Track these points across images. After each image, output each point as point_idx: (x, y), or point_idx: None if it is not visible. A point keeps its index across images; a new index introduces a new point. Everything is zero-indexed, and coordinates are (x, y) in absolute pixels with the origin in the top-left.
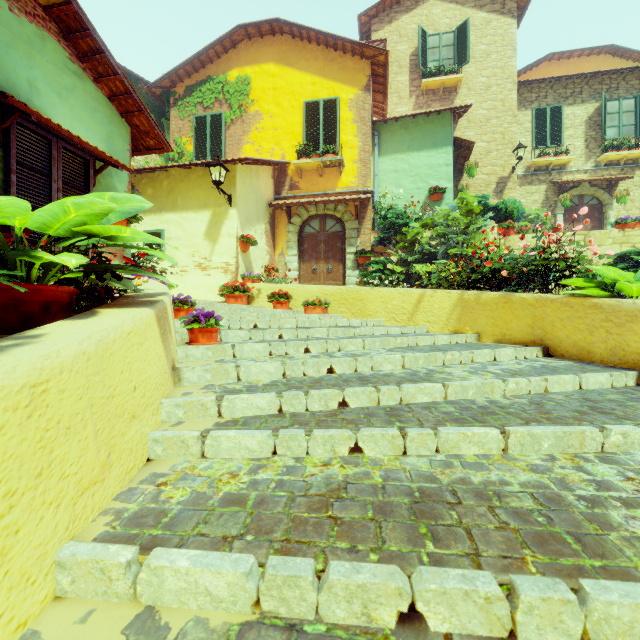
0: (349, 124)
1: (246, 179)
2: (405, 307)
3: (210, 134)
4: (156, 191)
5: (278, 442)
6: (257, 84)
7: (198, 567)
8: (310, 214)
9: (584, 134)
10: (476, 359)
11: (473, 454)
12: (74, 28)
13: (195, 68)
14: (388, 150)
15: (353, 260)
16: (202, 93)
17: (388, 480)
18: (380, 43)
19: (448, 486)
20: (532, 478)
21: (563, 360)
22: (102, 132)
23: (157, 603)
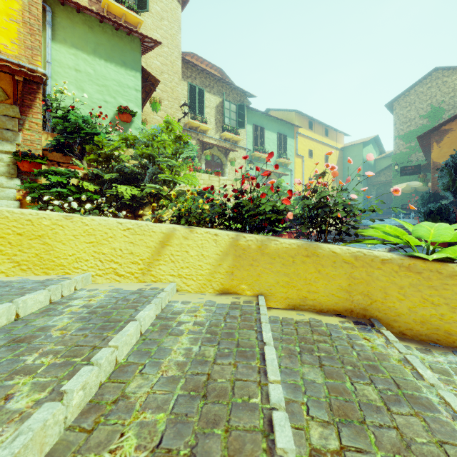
0: None
1: None
2: (137, 252)
3: None
4: None
5: None
6: None
7: None
8: None
9: (215, 115)
10: None
11: None
12: None
13: None
14: (66, 40)
15: (9, 163)
16: None
17: None
18: None
19: None
20: None
21: (427, 348)
22: None
23: None
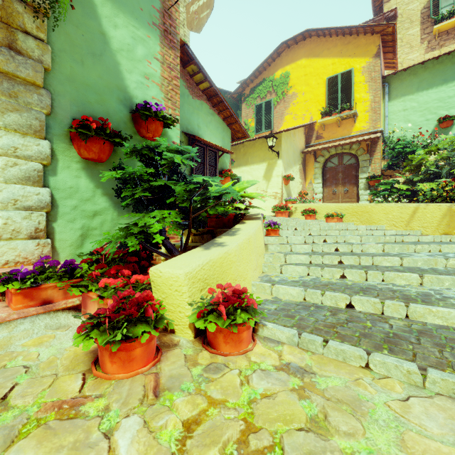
0: (361, 85)
1: (287, 140)
2: (403, 217)
3: (264, 114)
4: (237, 155)
5: (309, 270)
6: (293, 75)
7: (288, 288)
8: (331, 154)
9: None
10: (443, 250)
11: (402, 284)
12: (212, 95)
13: (256, 76)
14: (397, 95)
15: (365, 183)
16: (259, 90)
17: (354, 284)
18: (391, 12)
19: (380, 288)
20: (425, 291)
21: None
22: (220, 137)
23: (277, 296)
